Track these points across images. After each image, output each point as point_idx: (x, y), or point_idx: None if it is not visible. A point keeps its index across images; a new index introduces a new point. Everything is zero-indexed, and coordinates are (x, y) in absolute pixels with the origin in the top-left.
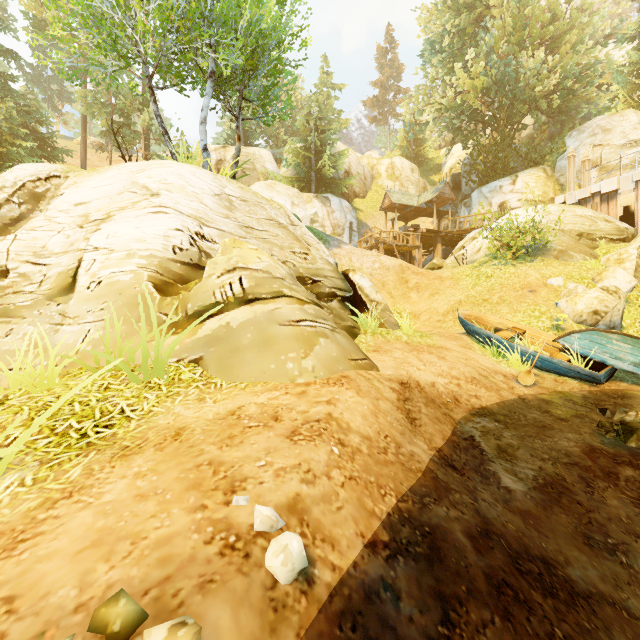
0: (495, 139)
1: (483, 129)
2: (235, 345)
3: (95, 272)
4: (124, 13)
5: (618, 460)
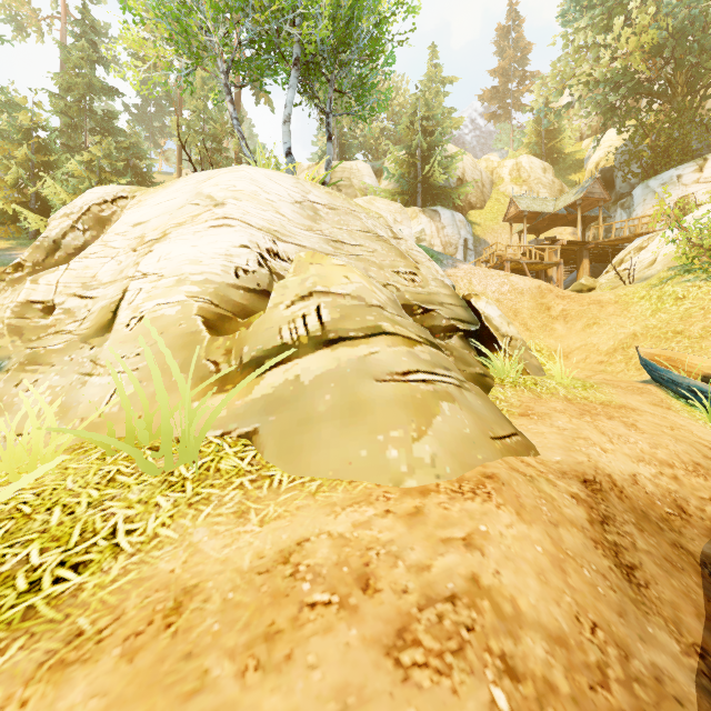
0: (669, 114)
1: (649, 104)
2: (306, 412)
3: (138, 305)
4: None
5: None
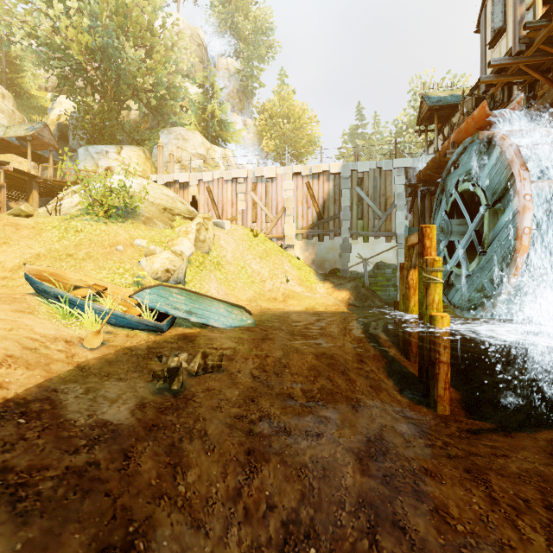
0: (103, 106)
1: (92, 91)
2: None
3: None
4: None
5: (163, 408)
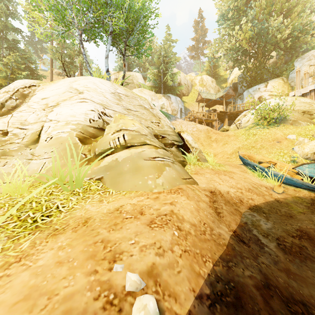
0: (256, 64)
1: (249, 59)
2: (120, 171)
3: (49, 132)
4: (67, 2)
5: None
